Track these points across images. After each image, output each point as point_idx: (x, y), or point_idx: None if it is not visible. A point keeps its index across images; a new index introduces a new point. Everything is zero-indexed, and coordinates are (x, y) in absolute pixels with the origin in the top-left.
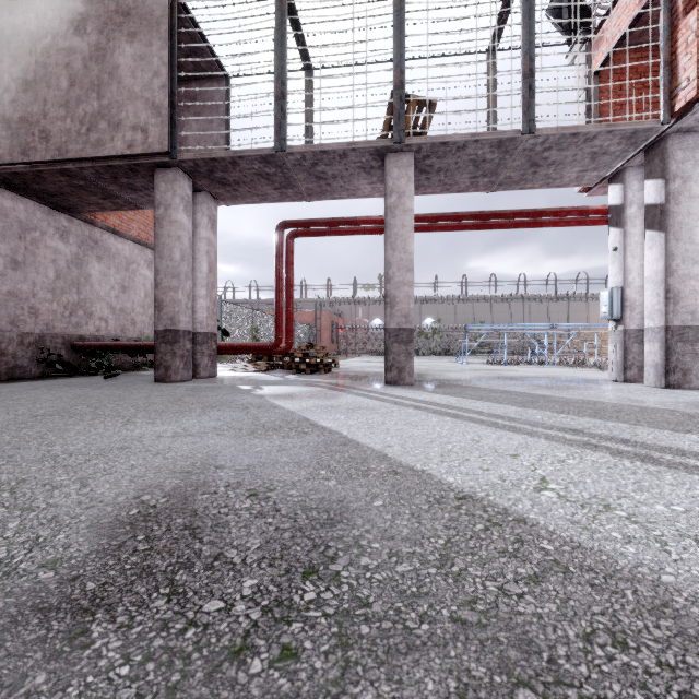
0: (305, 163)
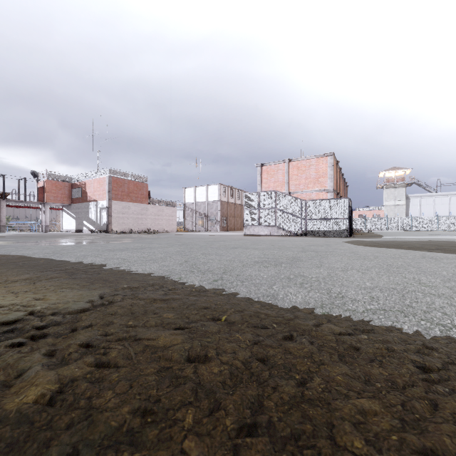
0: None
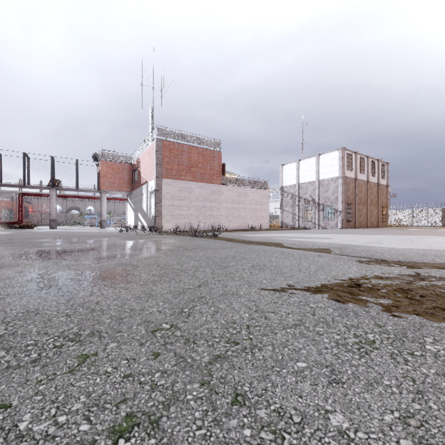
0: (30, 187)
